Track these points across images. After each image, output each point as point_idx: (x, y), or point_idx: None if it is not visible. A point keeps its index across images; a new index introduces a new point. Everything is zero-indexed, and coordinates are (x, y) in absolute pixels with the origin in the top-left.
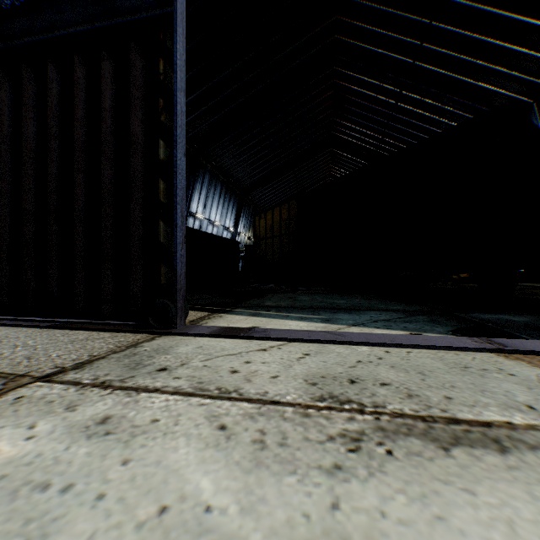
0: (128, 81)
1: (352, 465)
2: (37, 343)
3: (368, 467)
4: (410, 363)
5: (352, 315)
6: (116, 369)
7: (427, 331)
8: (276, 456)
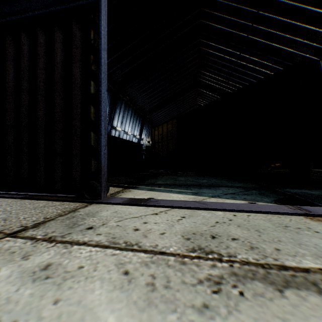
0: (71, 44)
1: (215, 304)
2: (12, 209)
3: (227, 306)
4: (250, 223)
5: (211, 190)
6: (60, 227)
7: (258, 200)
8: (162, 296)
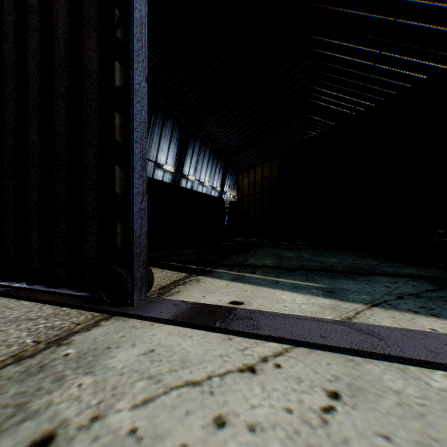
0: None
1: None
2: None
3: None
4: None
5: (358, 282)
6: None
7: None
8: None
